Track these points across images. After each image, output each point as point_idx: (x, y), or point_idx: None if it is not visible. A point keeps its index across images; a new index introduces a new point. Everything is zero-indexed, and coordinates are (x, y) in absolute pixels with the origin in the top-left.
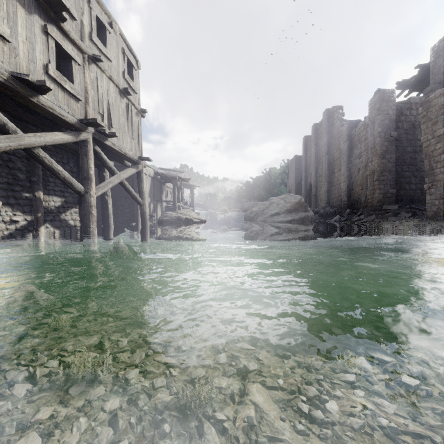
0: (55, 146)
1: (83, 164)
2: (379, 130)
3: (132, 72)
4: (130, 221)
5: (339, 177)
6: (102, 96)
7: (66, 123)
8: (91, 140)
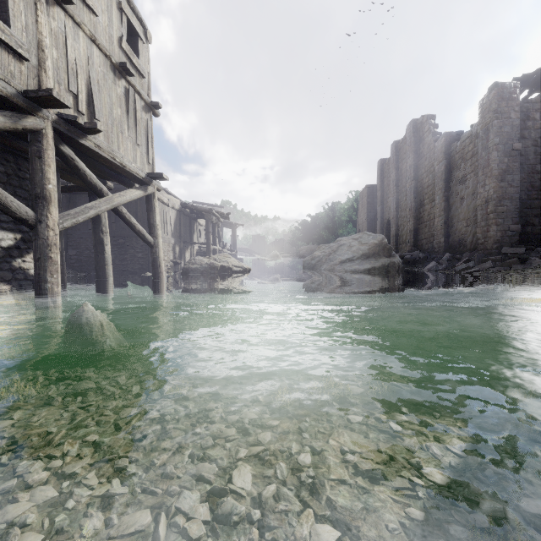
0: (3, 149)
1: (34, 172)
2: (496, 140)
3: (136, 44)
4: (143, 270)
5: (431, 211)
6: (75, 63)
7: None
8: (50, 132)
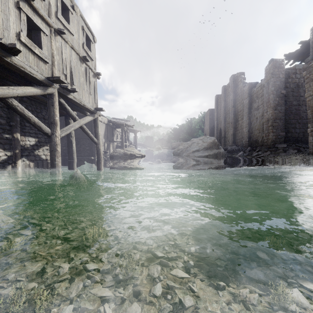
0: (30, 99)
1: (50, 112)
2: (272, 88)
3: (89, 44)
4: (89, 156)
5: (242, 124)
6: (65, 60)
7: (36, 80)
8: (57, 94)
